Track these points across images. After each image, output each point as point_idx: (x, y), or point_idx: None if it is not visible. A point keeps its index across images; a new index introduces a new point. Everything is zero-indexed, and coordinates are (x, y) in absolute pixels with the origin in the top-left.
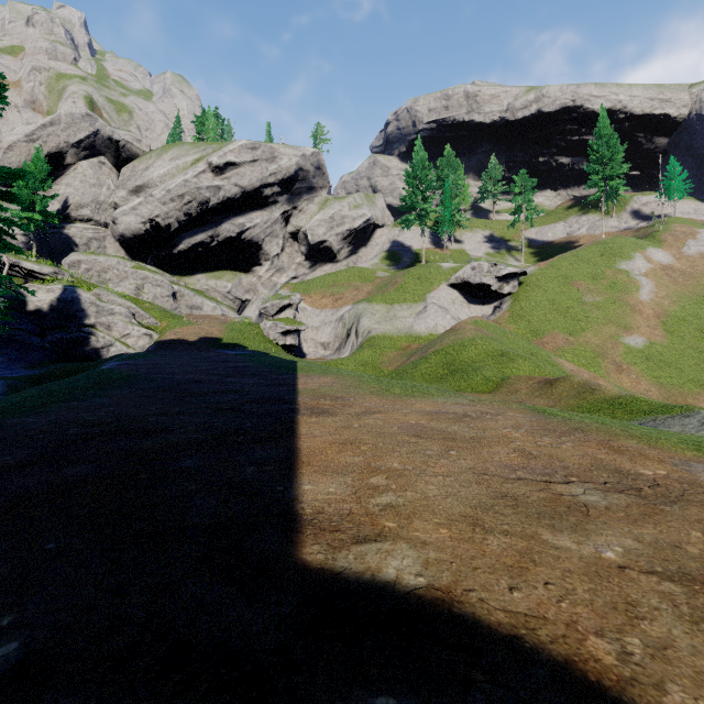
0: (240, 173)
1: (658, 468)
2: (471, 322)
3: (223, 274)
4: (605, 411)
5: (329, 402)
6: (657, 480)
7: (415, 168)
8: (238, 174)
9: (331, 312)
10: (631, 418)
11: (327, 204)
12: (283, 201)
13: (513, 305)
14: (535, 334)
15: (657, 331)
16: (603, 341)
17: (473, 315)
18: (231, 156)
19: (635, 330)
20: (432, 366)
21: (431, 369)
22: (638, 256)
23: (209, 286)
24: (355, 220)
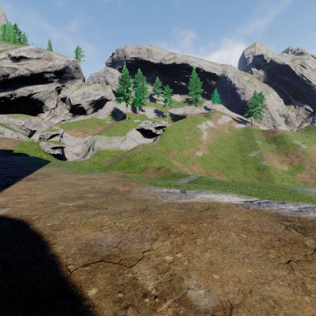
0: (29, 63)
1: (127, 188)
2: (141, 145)
3: (19, 115)
4: (169, 178)
5: (42, 176)
6: (120, 190)
7: (123, 77)
8: (28, 63)
9: (81, 139)
10: (174, 179)
11: (81, 86)
12: (56, 82)
13: (160, 139)
14: (167, 151)
15: (206, 150)
16: (189, 153)
17: (145, 142)
18: (24, 53)
19: (200, 150)
20: (122, 163)
21: (121, 164)
22: (203, 123)
23: (9, 121)
24: (96, 96)
